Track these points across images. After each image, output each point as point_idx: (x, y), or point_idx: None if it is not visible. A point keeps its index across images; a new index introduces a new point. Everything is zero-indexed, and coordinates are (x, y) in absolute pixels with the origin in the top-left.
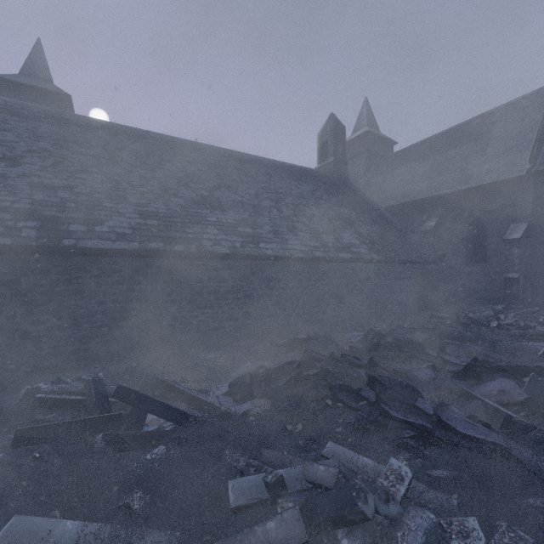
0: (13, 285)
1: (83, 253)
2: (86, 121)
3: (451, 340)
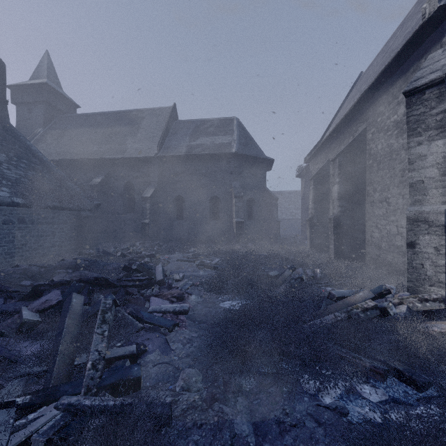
0: None
1: None
2: None
3: (66, 269)
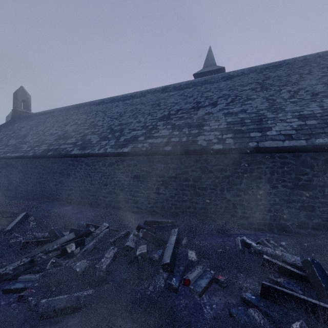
0: (222, 171)
1: (262, 151)
2: (241, 71)
3: None
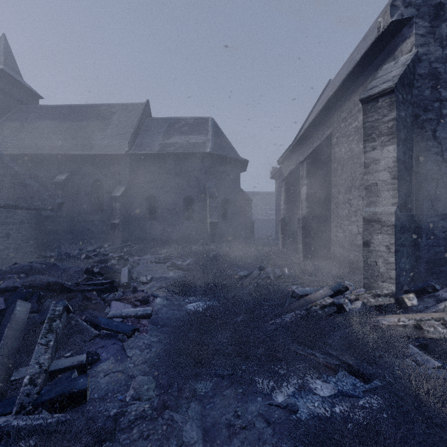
0: None
1: None
2: None
3: (18, 274)
